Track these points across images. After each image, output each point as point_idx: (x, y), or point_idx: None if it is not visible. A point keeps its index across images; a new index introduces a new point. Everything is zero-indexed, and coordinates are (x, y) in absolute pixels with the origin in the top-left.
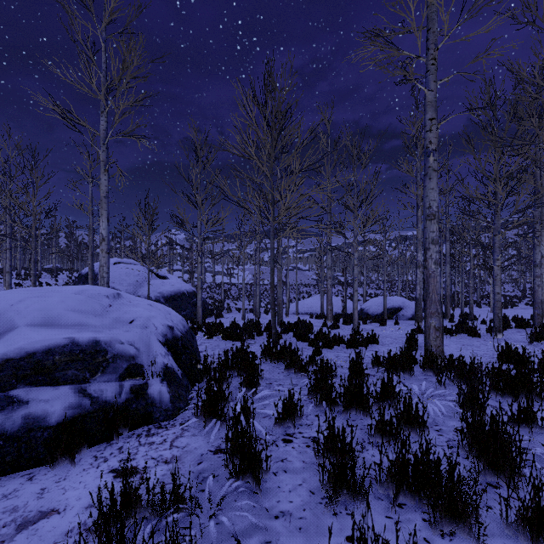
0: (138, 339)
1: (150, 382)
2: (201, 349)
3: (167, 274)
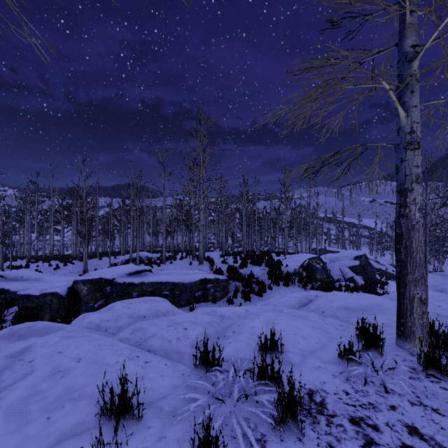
0: None
1: None
2: None
3: None
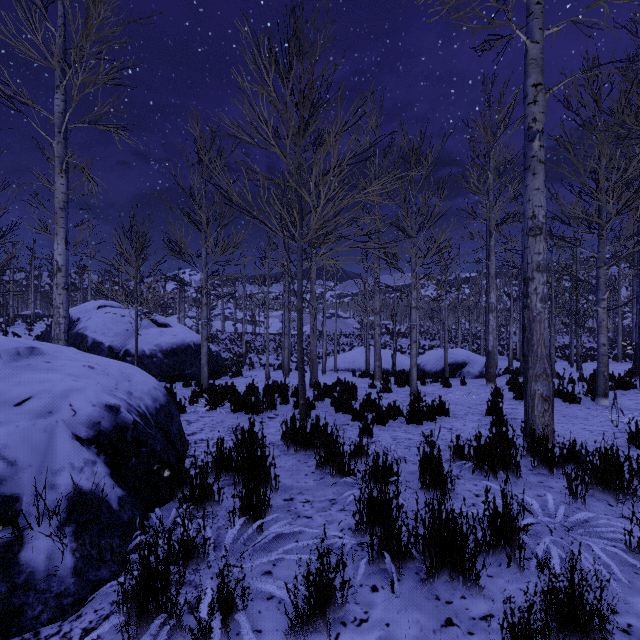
0: (19, 440)
1: (29, 535)
2: (195, 429)
3: (170, 321)
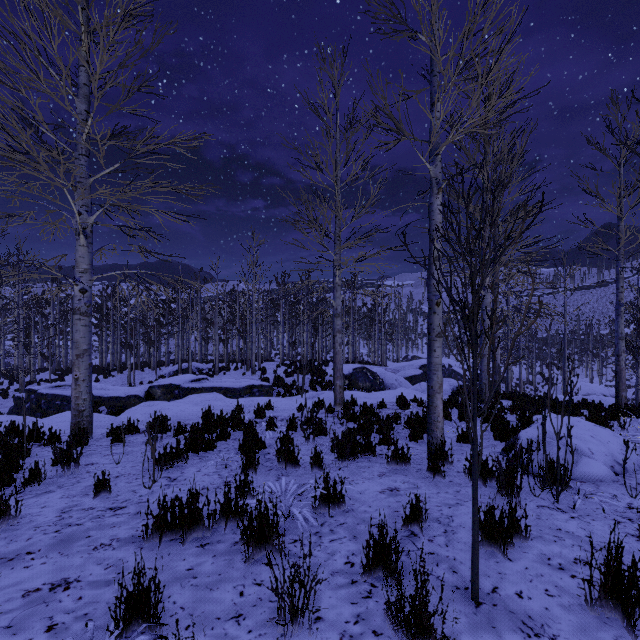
0: None
1: None
2: None
3: None
